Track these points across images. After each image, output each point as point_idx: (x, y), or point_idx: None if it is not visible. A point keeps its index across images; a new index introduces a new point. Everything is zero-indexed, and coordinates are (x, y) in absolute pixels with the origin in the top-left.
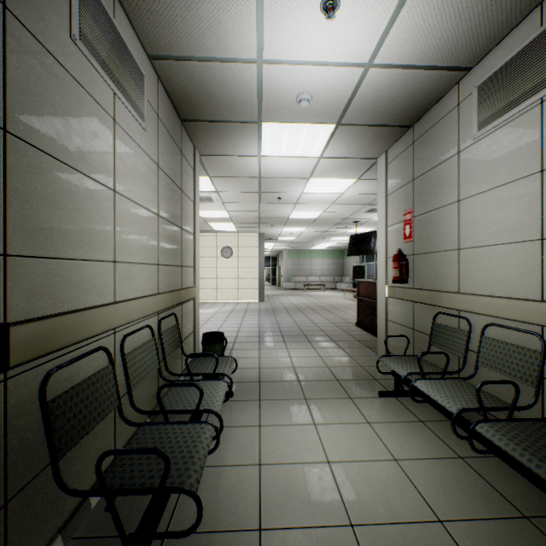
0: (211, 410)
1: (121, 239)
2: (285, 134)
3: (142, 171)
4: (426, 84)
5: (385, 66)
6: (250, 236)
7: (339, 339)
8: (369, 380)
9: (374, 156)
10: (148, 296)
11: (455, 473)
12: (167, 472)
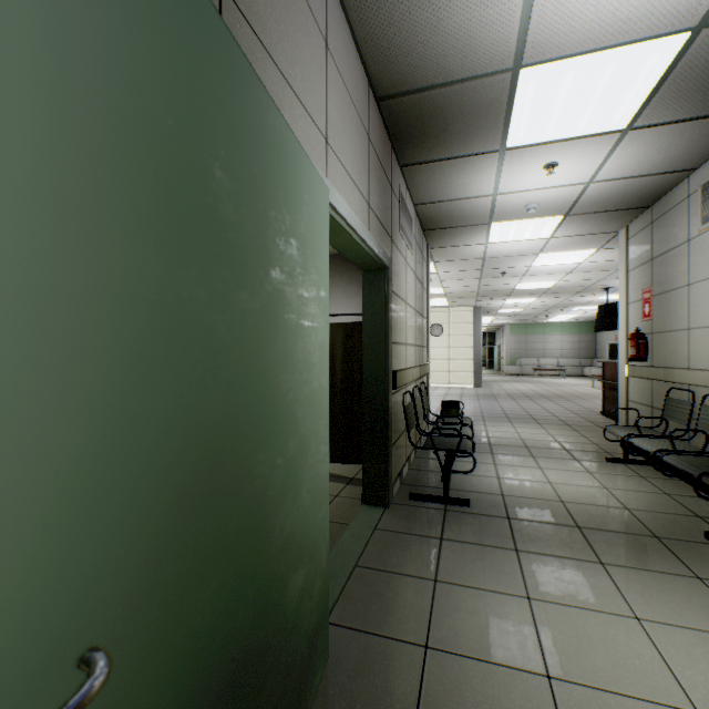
0: (466, 435)
1: (407, 330)
2: (513, 227)
3: (411, 284)
4: (652, 182)
5: (605, 180)
6: (463, 311)
7: (575, 424)
8: (600, 453)
9: (613, 230)
10: (415, 367)
11: (654, 498)
12: (461, 439)
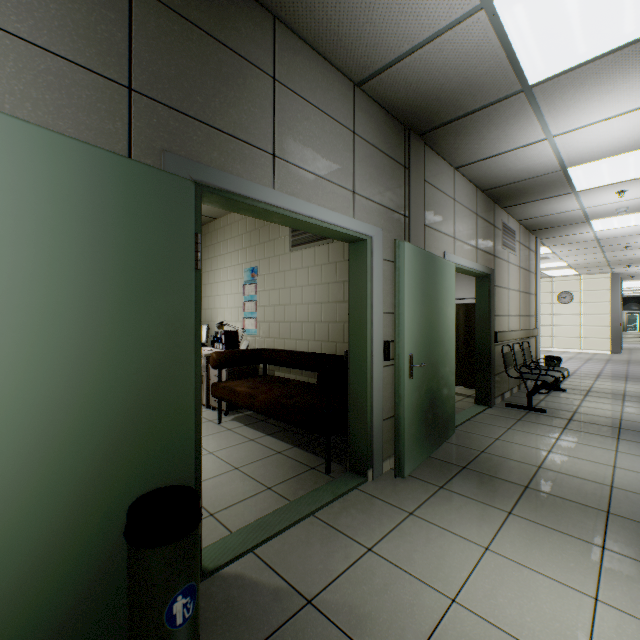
0: (552, 375)
1: (509, 306)
2: (613, 221)
3: (514, 275)
4: None
5: None
6: (597, 278)
7: None
8: None
9: None
10: (517, 330)
11: None
12: (539, 373)
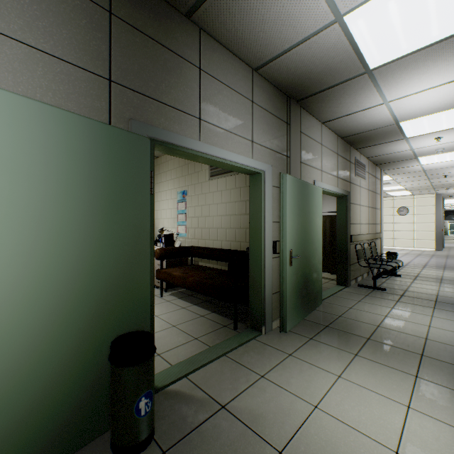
0: (390, 265)
1: (361, 217)
2: (434, 157)
3: (364, 195)
4: None
5: None
6: (425, 197)
7: None
8: None
9: None
10: (366, 234)
11: None
12: (381, 263)
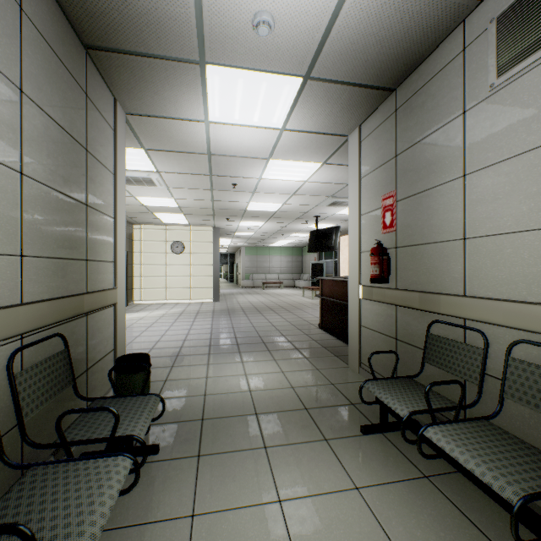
0: None
1: None
2: (238, 87)
3: None
4: (426, 17)
5: None
6: (204, 230)
7: (303, 345)
8: (346, 406)
9: (346, 132)
10: None
11: None
12: None
